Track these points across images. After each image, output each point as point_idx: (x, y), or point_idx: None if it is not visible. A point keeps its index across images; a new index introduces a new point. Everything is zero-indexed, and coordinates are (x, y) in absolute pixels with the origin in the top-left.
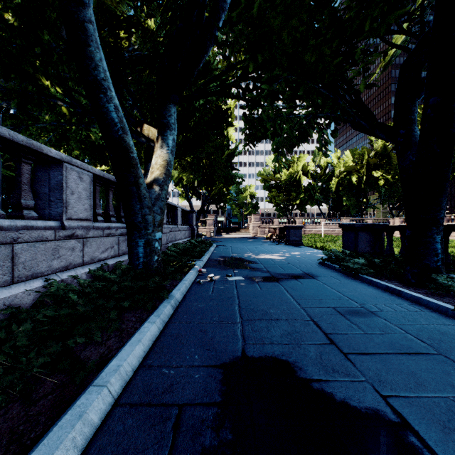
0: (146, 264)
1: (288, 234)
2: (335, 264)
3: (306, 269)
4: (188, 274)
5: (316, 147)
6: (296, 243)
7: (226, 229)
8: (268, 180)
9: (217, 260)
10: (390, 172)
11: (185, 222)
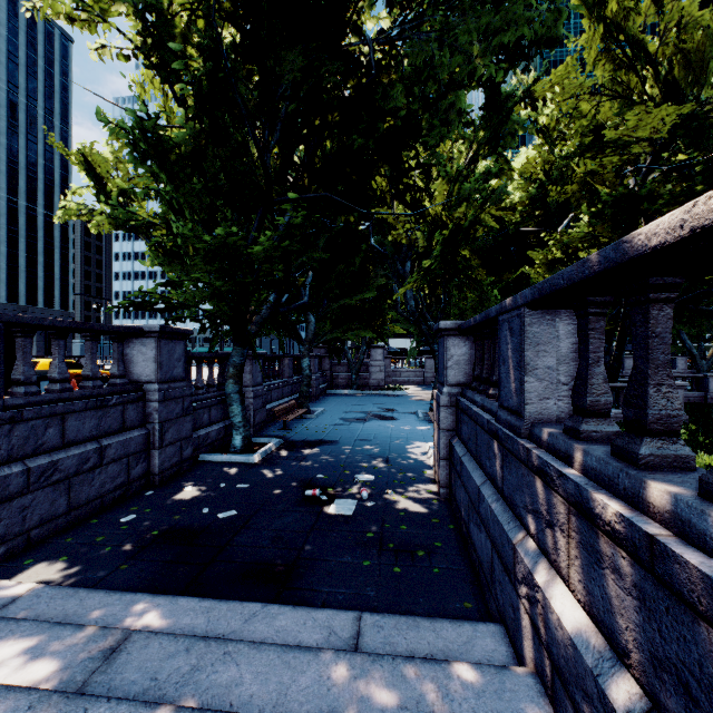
0: None
1: None
2: None
3: None
4: None
5: None
6: None
7: None
8: None
9: None
10: None
11: None
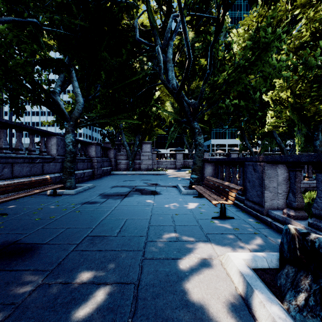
0: None
1: None
2: None
3: None
4: None
5: None
6: None
7: None
8: None
9: None
10: None
11: None
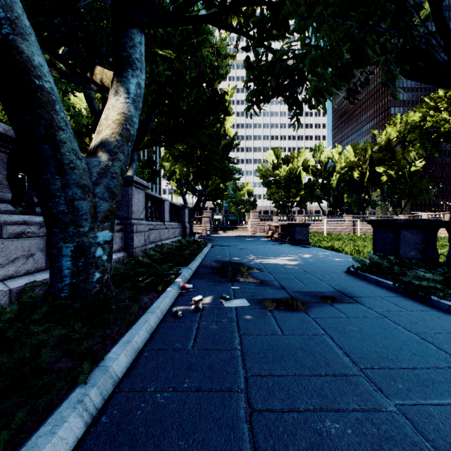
0: (75, 287)
1: (293, 232)
2: (378, 275)
3: (336, 283)
4: (161, 297)
5: (380, 80)
6: (302, 243)
7: (223, 227)
8: (267, 176)
9: (210, 267)
10: (393, 168)
11: (175, 218)
